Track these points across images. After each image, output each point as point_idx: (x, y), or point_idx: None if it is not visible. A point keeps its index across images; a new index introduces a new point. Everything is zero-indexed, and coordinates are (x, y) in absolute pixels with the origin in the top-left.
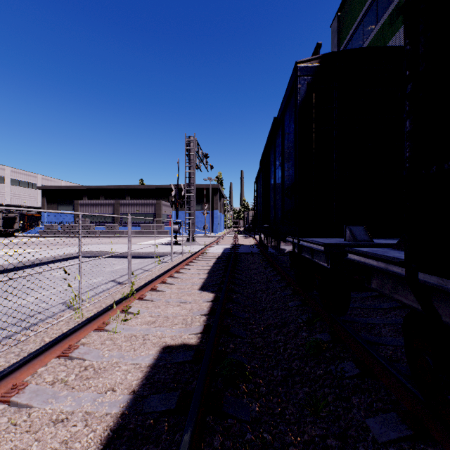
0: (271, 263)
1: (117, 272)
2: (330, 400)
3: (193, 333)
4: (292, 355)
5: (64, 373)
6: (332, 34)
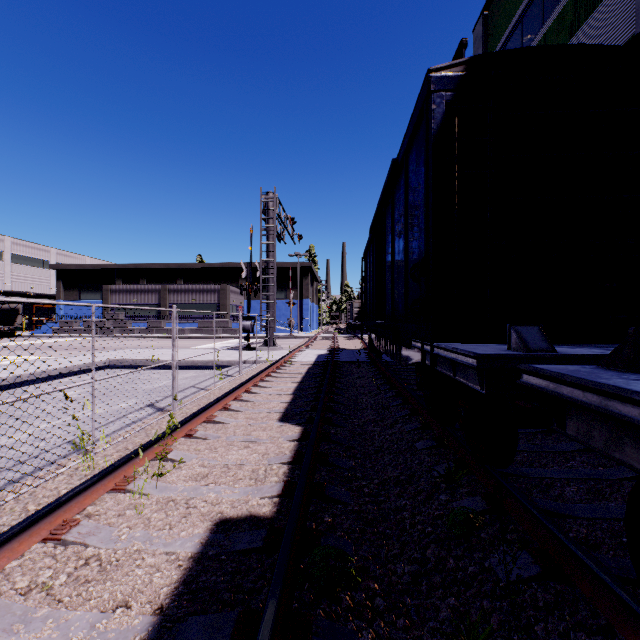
0: (387, 377)
1: (158, 391)
2: (494, 625)
3: (266, 496)
4: (425, 535)
5: (49, 571)
6: (476, 42)
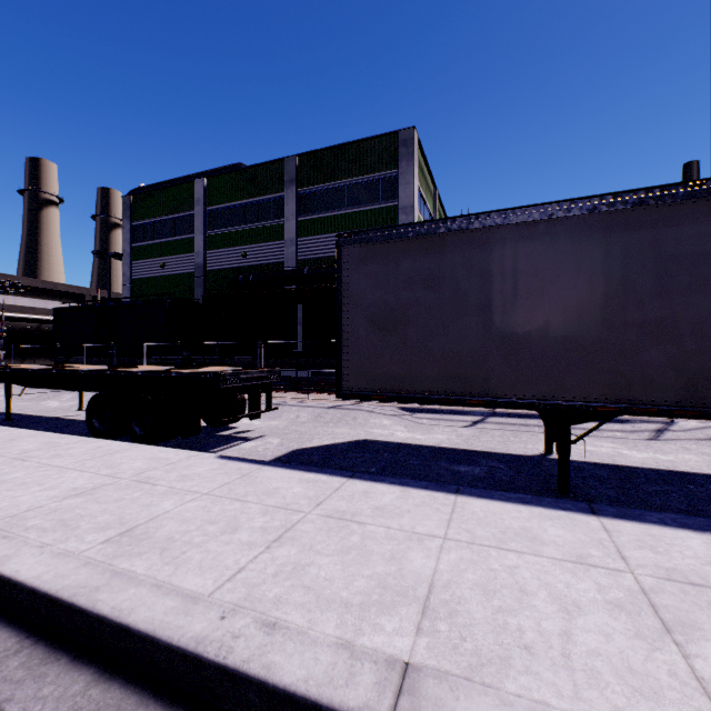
0: None
1: None
2: None
3: None
4: None
5: None
6: (125, 205)
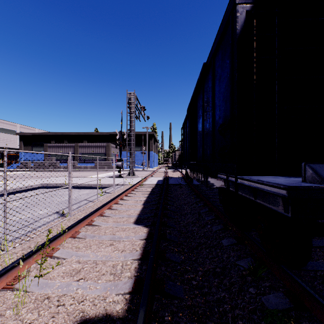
0: (197, 194)
1: (64, 203)
2: None
3: (120, 293)
4: None
5: None
6: None
